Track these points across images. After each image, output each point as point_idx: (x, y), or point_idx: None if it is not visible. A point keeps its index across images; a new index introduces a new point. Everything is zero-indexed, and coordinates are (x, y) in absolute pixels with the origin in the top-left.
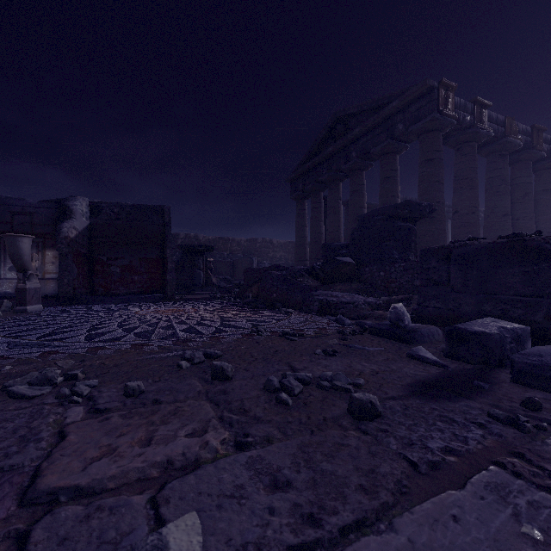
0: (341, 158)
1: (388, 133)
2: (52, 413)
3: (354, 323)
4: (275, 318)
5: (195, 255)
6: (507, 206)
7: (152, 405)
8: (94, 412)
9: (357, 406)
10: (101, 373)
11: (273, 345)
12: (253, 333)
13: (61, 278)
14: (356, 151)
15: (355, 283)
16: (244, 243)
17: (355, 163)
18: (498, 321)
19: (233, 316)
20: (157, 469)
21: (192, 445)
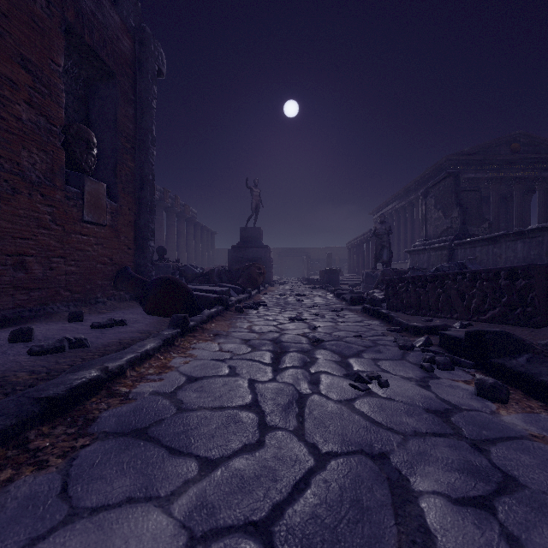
0: None
1: None
2: None
3: None
4: None
5: None
6: None
7: None
8: None
9: None
10: None
11: None
12: None
13: None
14: None
15: None
16: None
17: None
18: None
19: None
20: None
21: None
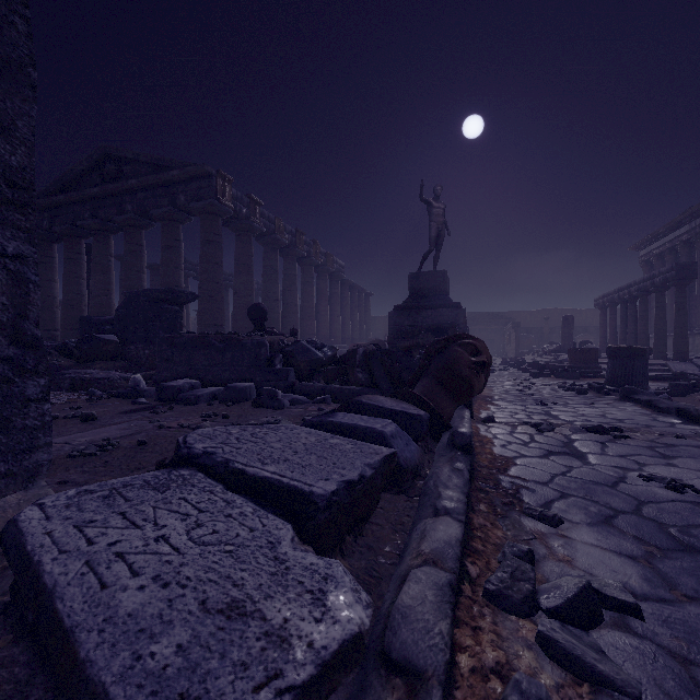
0: (112, 206)
1: (170, 199)
2: None
3: (106, 393)
4: None
5: None
6: (277, 292)
7: None
8: None
9: (85, 416)
10: None
11: None
12: None
13: None
14: (133, 204)
15: (119, 361)
16: None
17: (132, 218)
18: (188, 380)
19: None
20: None
21: None
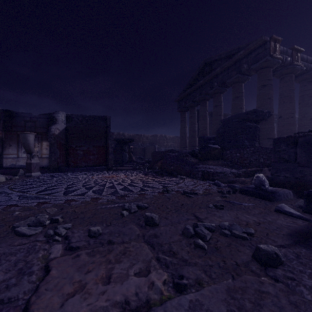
0: (208, 87)
1: (237, 70)
2: (41, 249)
3: (226, 185)
4: (175, 182)
5: (123, 144)
6: None
7: (108, 245)
8: (69, 250)
9: (264, 256)
10: (73, 218)
11: (179, 200)
12: (164, 192)
13: (50, 157)
14: (217, 82)
15: (220, 160)
16: (150, 137)
17: (217, 89)
18: None
19: (149, 180)
20: (117, 310)
21: (141, 285)
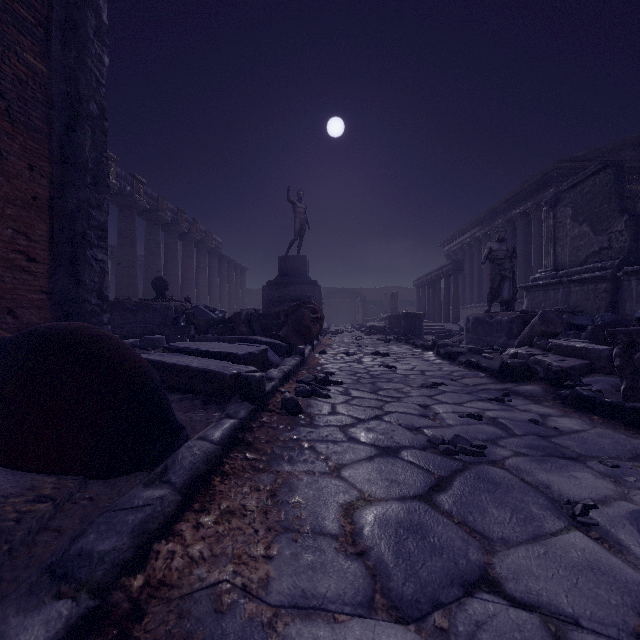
0: None
1: None
2: None
3: None
4: None
5: None
6: (160, 265)
7: None
8: None
9: None
10: None
11: None
12: None
13: None
14: None
15: None
16: None
17: None
18: None
19: None
20: None
21: None
